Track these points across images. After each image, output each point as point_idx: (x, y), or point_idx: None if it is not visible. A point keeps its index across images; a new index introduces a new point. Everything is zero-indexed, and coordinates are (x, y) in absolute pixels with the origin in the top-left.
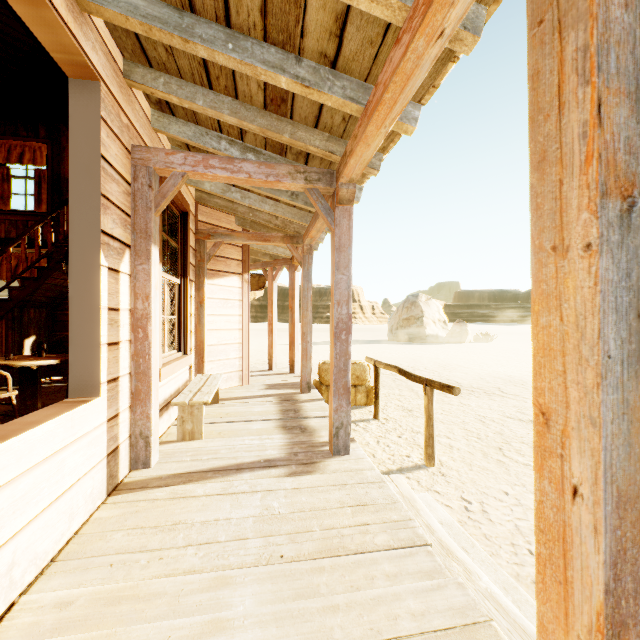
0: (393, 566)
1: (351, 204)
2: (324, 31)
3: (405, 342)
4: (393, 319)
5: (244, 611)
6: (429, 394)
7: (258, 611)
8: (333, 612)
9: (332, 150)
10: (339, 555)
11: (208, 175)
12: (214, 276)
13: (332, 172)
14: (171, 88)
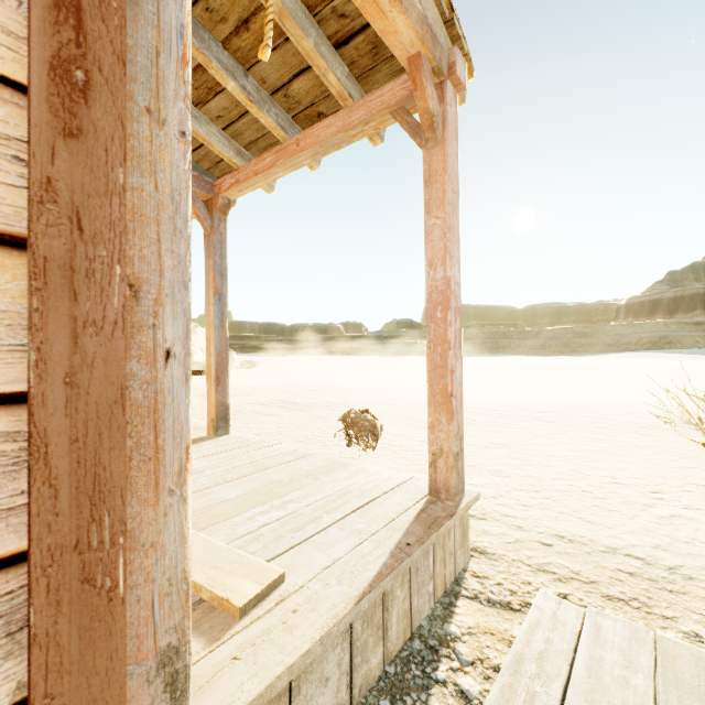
0: None
1: None
2: None
3: None
4: None
5: None
6: None
7: None
8: None
9: None
10: None
11: None
12: None
13: None
14: None
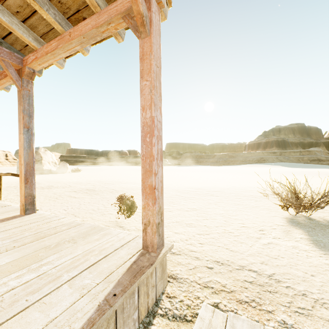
0: None
1: None
2: None
3: None
4: None
5: None
6: None
7: None
8: None
9: None
10: None
11: None
12: None
13: None
14: None
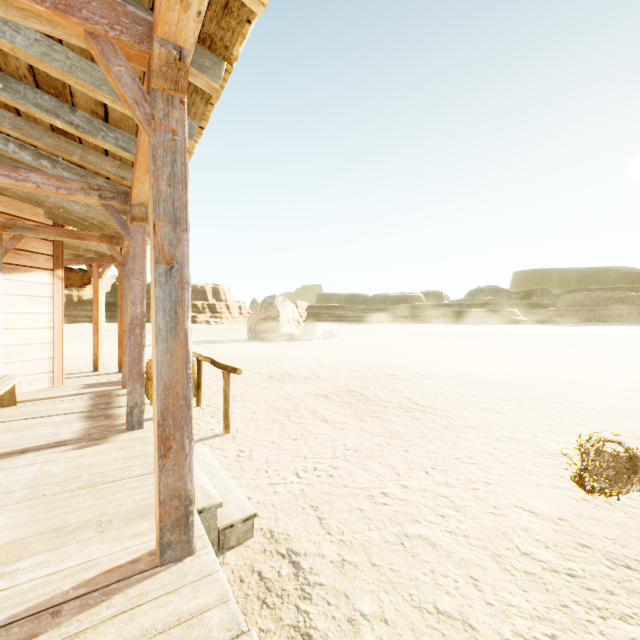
0: (138, 483)
1: (145, 222)
2: (90, 99)
3: (262, 340)
4: (252, 319)
5: None
6: (226, 377)
7: (10, 524)
8: (75, 512)
9: (124, 176)
10: (97, 485)
11: None
12: (14, 271)
13: (127, 193)
14: None
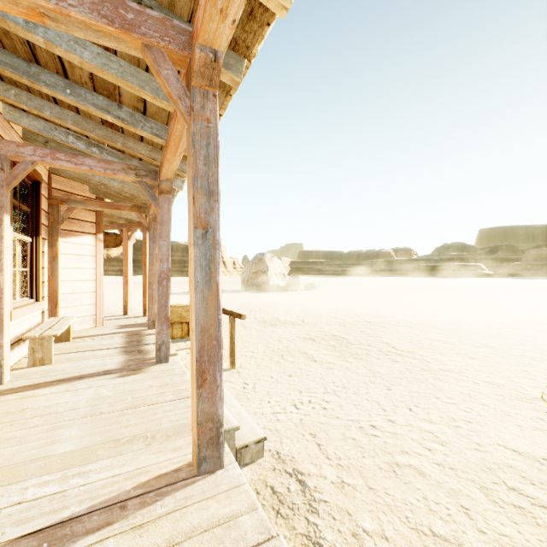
0: (171, 407)
1: (170, 194)
2: (134, 97)
3: (254, 291)
4: (245, 272)
5: (70, 435)
6: (232, 321)
7: (80, 434)
8: (126, 427)
9: (154, 158)
10: (140, 407)
11: (55, 164)
12: (68, 235)
13: (156, 171)
14: (22, 99)
